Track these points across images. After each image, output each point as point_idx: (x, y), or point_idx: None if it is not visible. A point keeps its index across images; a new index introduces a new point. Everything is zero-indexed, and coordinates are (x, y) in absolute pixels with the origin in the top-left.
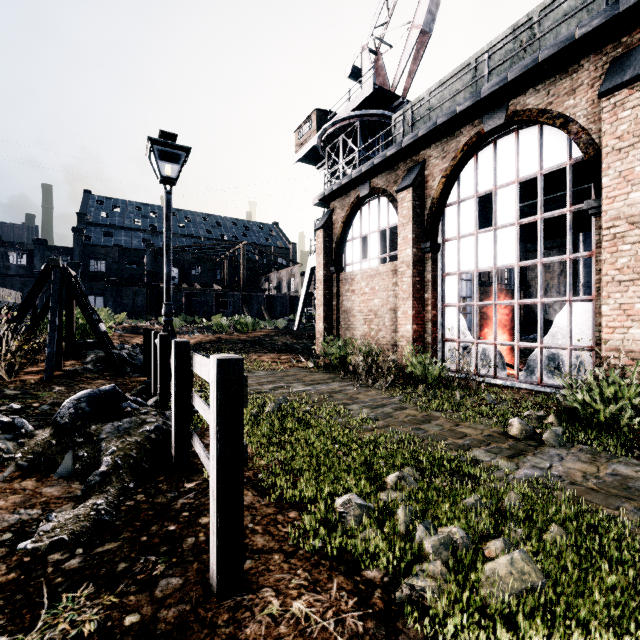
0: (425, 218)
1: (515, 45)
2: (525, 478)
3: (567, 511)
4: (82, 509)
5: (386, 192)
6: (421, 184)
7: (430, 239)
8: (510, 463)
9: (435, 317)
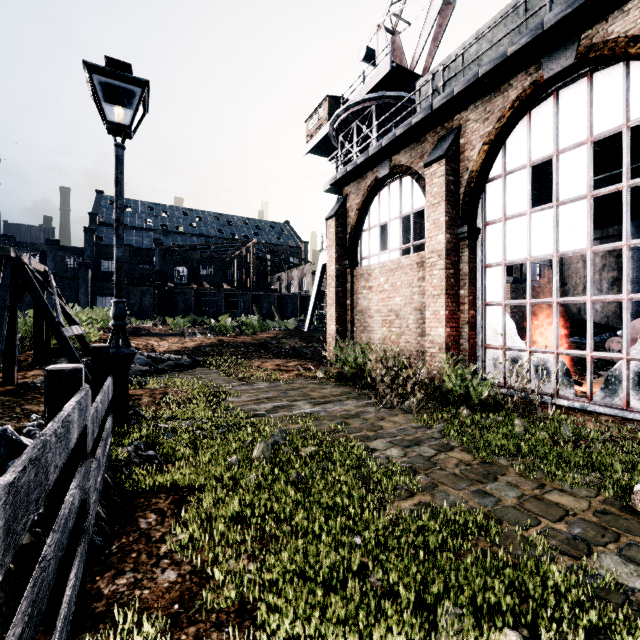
0: (461, 197)
1: None
2: None
3: None
4: None
5: (410, 170)
6: (456, 155)
7: (467, 222)
8: None
9: (473, 318)
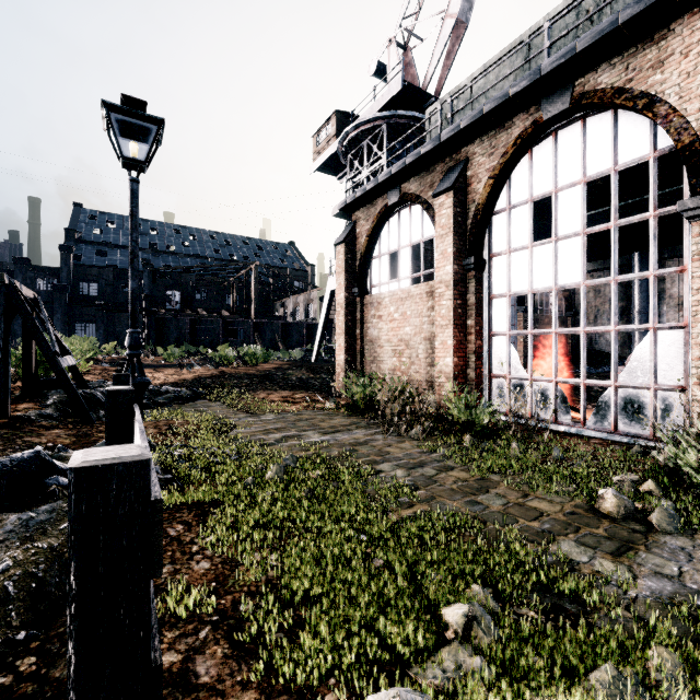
0: (468, 228)
1: (579, 16)
2: (653, 599)
3: None
4: None
5: (420, 198)
6: (463, 187)
7: (474, 254)
8: (620, 567)
9: (480, 348)
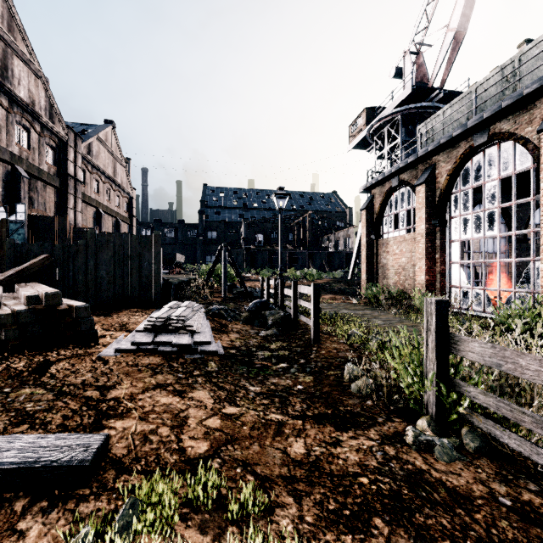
0: (436, 203)
1: (502, 79)
2: None
3: None
4: (270, 331)
5: (409, 184)
6: (432, 180)
7: (439, 217)
8: None
9: (443, 271)
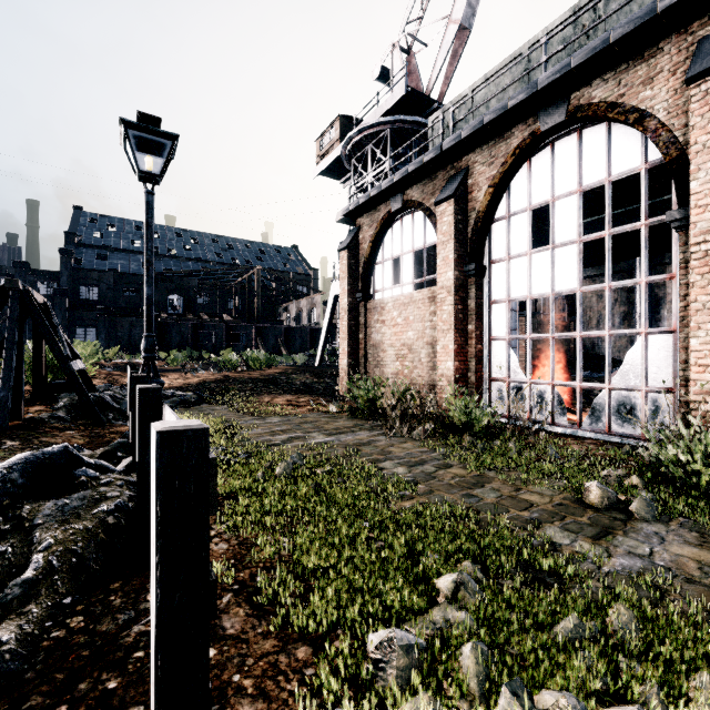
0: (469, 235)
1: (576, 30)
2: (624, 573)
3: (703, 636)
4: None
5: (422, 205)
6: (464, 195)
7: (475, 260)
8: (598, 548)
9: (480, 352)
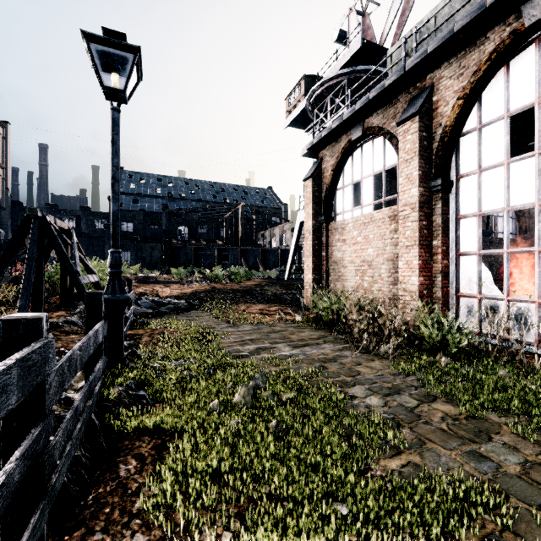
0: (433, 152)
1: None
2: None
3: None
4: None
5: (382, 130)
6: (429, 112)
7: (441, 175)
8: None
9: (446, 268)
